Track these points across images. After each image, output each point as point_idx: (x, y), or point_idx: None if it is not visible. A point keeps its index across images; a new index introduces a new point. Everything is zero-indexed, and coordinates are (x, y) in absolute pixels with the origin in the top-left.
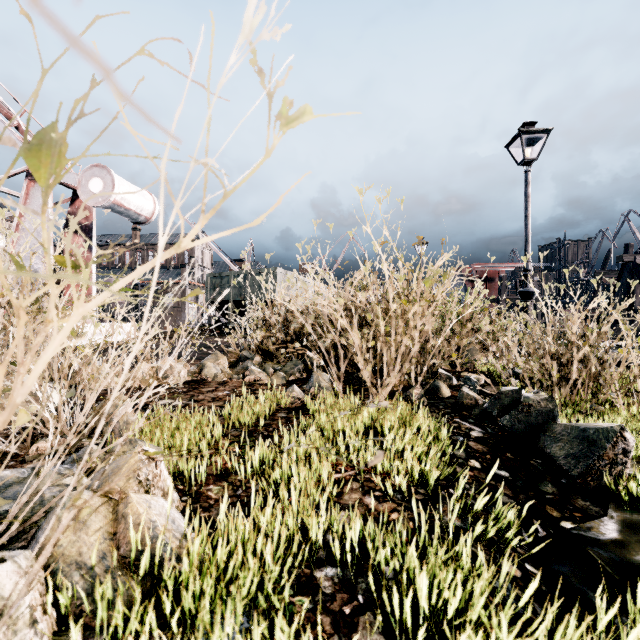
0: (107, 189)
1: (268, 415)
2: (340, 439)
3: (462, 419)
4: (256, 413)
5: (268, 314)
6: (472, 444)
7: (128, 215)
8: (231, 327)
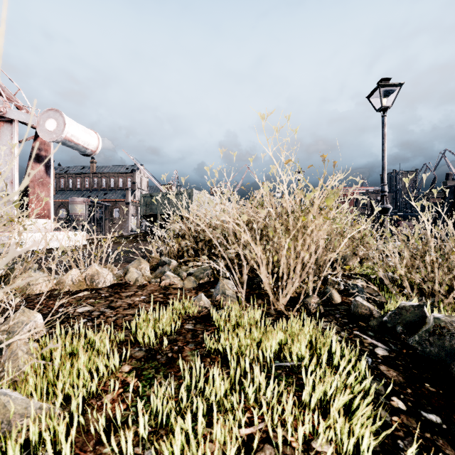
0: (59, 128)
1: (176, 327)
2: (248, 380)
3: (361, 331)
4: (161, 331)
5: (183, 226)
6: (384, 369)
7: (77, 148)
8: (154, 236)
